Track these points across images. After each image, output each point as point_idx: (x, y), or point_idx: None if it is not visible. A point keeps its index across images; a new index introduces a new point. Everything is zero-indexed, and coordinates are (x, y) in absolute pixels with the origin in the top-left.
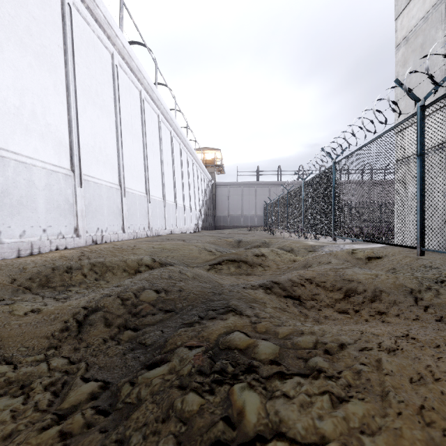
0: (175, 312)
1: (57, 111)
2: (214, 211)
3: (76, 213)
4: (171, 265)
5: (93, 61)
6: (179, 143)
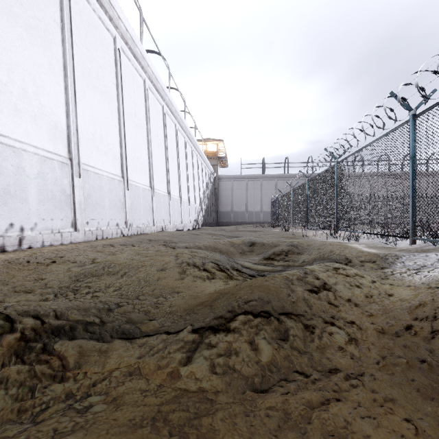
0: None
1: None
2: (216, 206)
3: None
4: (72, 337)
5: None
6: (174, 123)
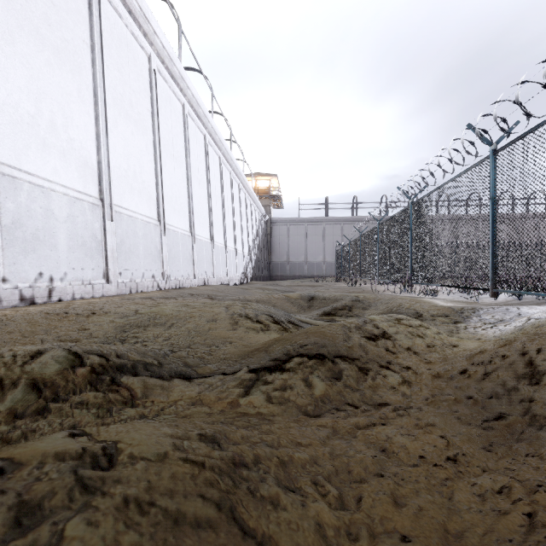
0: None
1: None
2: (269, 256)
3: None
4: (135, 374)
5: None
6: (218, 155)
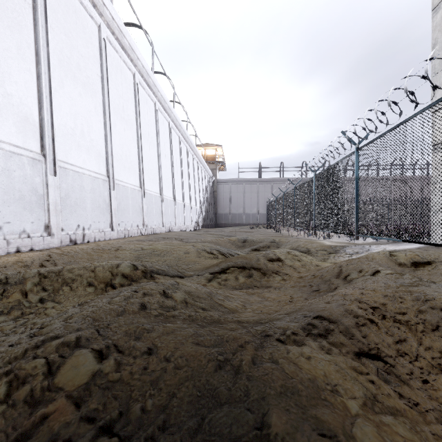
0: (121, 439)
1: (22, 80)
2: (215, 208)
3: (47, 207)
4: (159, 274)
5: (73, 29)
6: (178, 135)
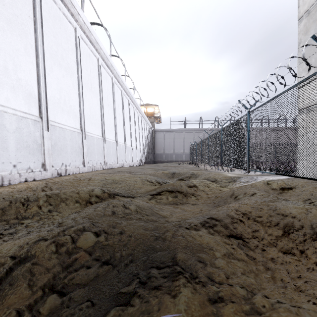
0: (112, 265)
1: (27, 69)
2: (153, 150)
3: (43, 151)
4: (118, 195)
5: (59, 32)
6: (128, 99)
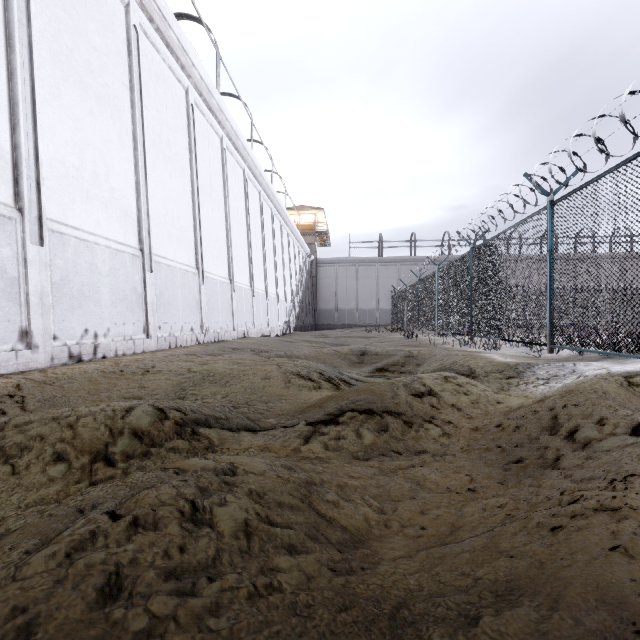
0: None
1: None
2: (314, 302)
3: (26, 299)
4: (209, 426)
5: (80, 3)
6: (258, 191)
